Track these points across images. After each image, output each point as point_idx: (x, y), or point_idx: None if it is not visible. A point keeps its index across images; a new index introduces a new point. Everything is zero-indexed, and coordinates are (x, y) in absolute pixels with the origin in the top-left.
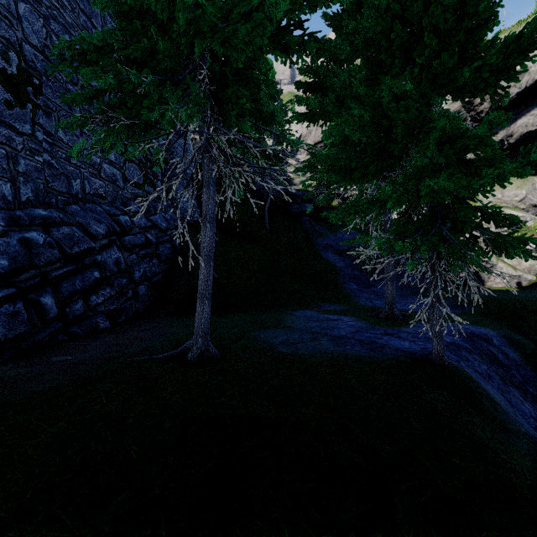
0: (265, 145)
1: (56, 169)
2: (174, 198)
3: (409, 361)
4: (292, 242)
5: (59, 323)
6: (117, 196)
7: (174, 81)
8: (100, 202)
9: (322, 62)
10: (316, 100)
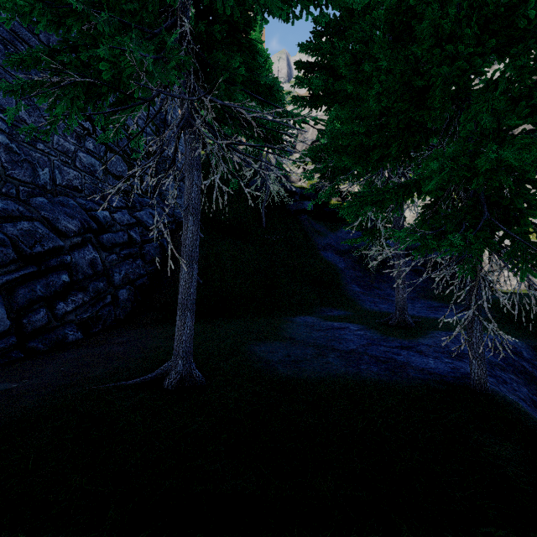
0: (262, 122)
1: (17, 154)
2: (164, 194)
3: (443, 388)
4: (290, 241)
5: (12, 337)
6: (96, 189)
7: (147, 36)
8: (74, 195)
9: (326, 38)
10: (320, 78)
